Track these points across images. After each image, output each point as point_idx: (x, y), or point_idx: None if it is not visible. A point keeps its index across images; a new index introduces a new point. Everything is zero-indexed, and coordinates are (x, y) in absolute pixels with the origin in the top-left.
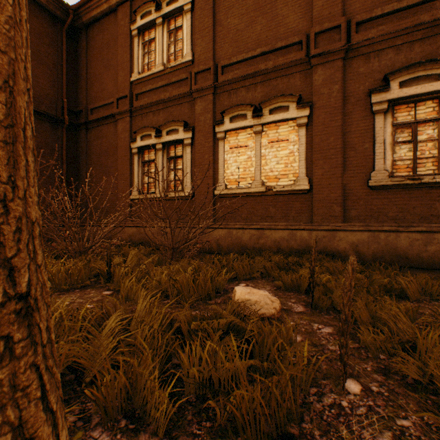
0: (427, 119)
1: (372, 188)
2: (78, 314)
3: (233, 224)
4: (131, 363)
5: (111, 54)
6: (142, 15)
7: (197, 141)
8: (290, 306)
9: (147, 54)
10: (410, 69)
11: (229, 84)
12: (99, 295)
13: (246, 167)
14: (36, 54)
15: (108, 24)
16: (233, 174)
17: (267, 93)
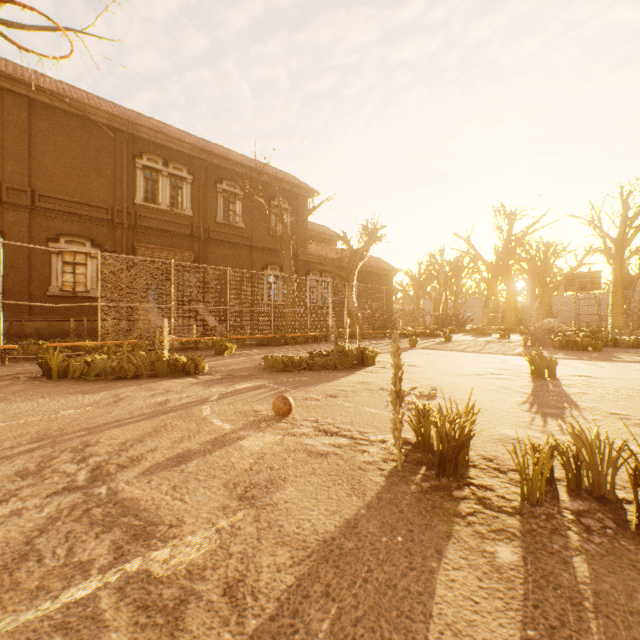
0: (81, 264)
1: (51, 296)
2: None
3: None
4: None
5: None
6: None
7: None
8: None
9: None
10: (72, 236)
11: None
12: None
13: None
14: None
15: None
16: None
17: None
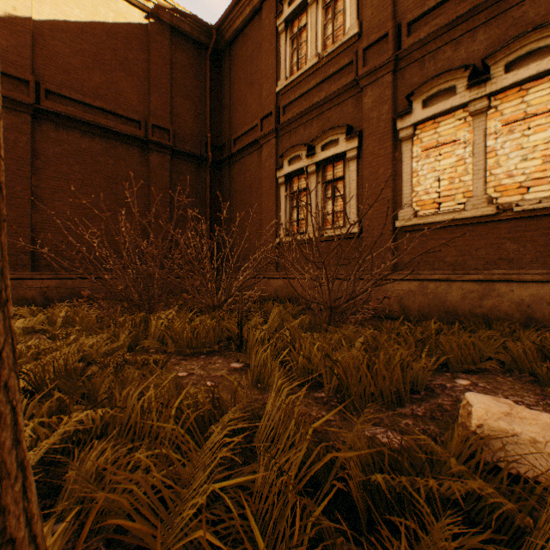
0: None
1: None
2: (170, 405)
3: (428, 273)
4: None
5: (255, 67)
6: (290, 0)
7: (366, 151)
8: None
9: (296, 51)
10: None
11: (422, 46)
12: (225, 368)
13: (454, 176)
14: (182, 90)
15: (251, 31)
16: (428, 193)
17: (498, 38)
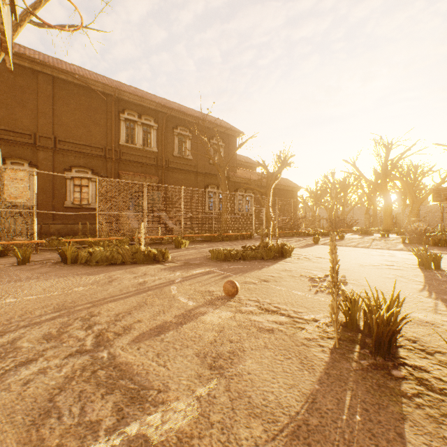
0: (85, 185)
1: (66, 207)
2: None
3: None
4: None
5: None
6: None
7: None
8: None
9: None
10: (79, 167)
11: None
12: None
13: None
14: None
15: None
16: None
17: (9, 152)
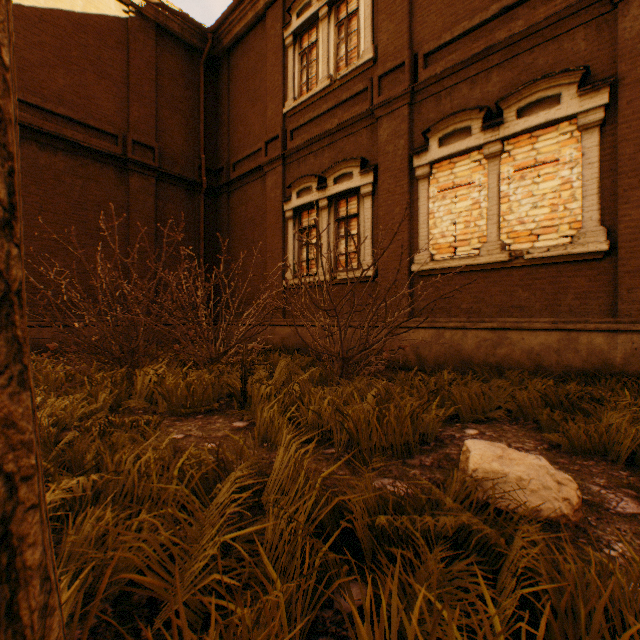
0: None
1: None
2: (172, 466)
3: (445, 321)
4: (237, 615)
5: (258, 82)
6: (299, 11)
7: (382, 188)
8: (597, 494)
9: (306, 69)
10: None
11: (438, 81)
12: (227, 428)
13: (469, 220)
14: (170, 101)
15: (254, 40)
16: (444, 236)
17: (511, 82)
